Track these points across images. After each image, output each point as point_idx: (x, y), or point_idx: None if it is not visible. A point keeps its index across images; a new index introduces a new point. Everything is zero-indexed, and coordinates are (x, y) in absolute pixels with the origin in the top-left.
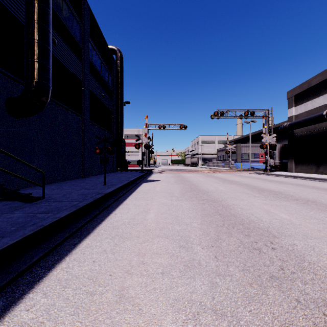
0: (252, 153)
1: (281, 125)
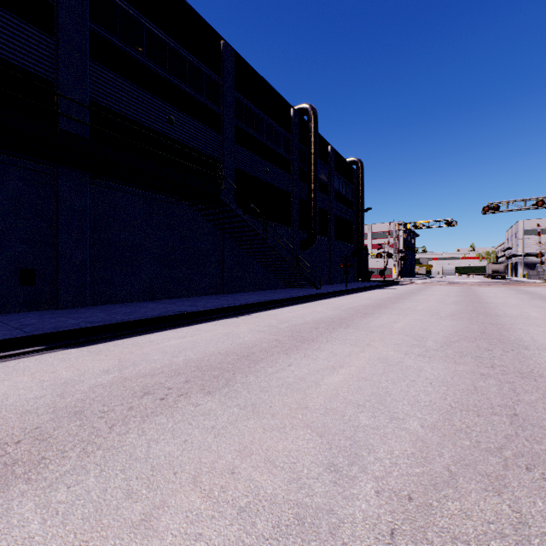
0: None
1: None
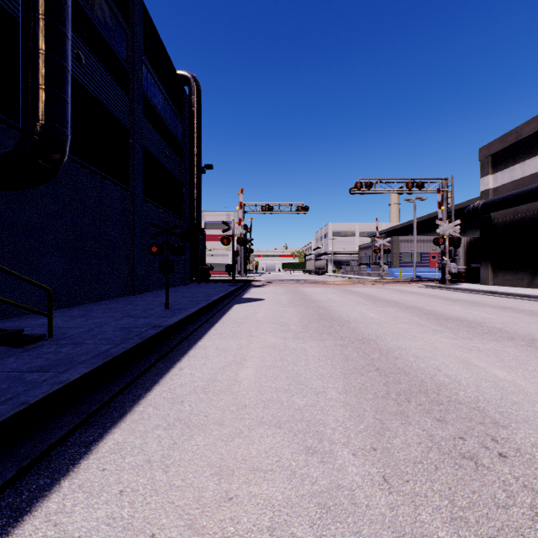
0: (418, 252)
1: (467, 205)
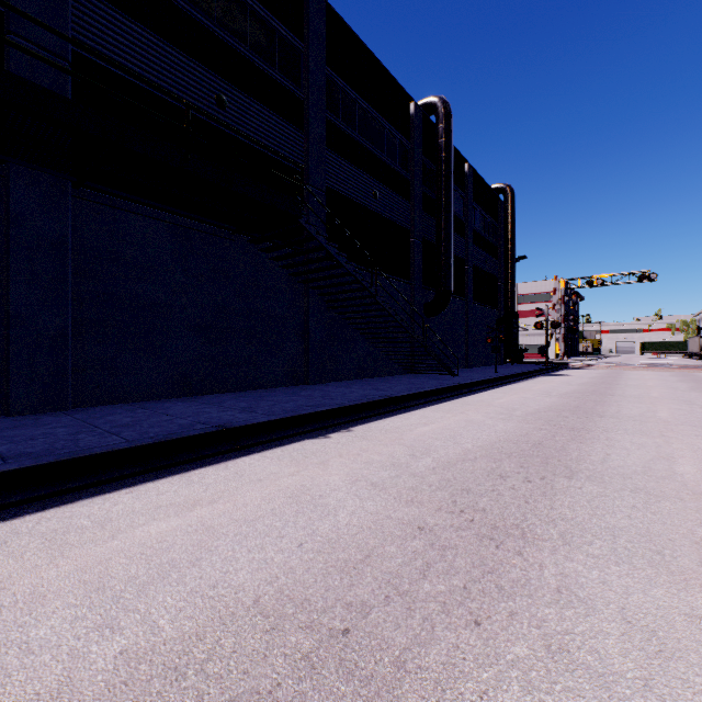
0: None
1: None
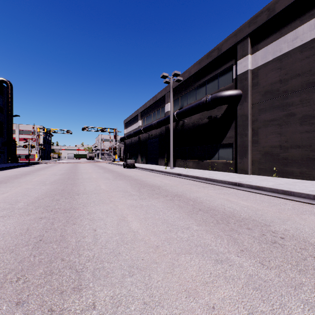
0: None
1: None
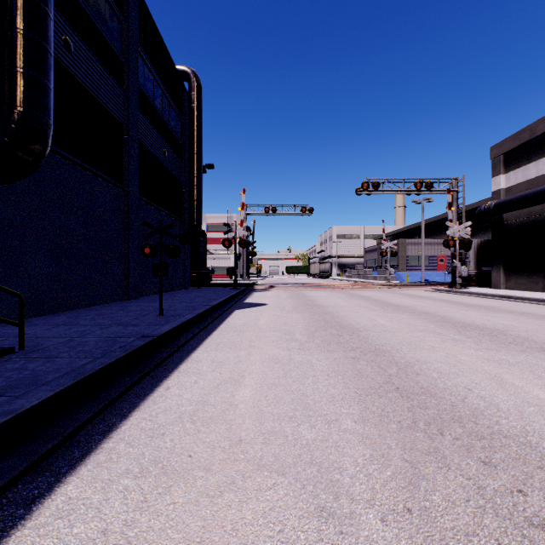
0: (425, 255)
1: (476, 207)
